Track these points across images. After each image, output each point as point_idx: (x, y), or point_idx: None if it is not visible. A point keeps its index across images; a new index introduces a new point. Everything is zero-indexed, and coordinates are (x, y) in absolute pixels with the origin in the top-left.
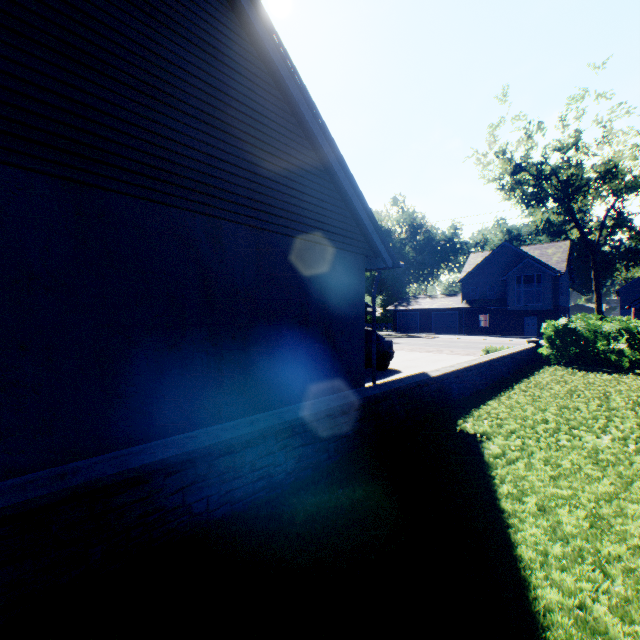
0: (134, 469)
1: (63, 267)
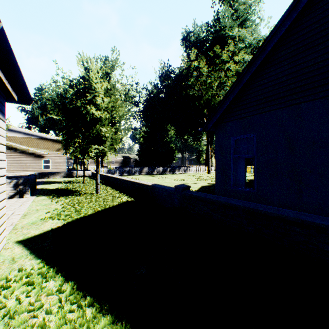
0: (301, 220)
1: (327, 136)
